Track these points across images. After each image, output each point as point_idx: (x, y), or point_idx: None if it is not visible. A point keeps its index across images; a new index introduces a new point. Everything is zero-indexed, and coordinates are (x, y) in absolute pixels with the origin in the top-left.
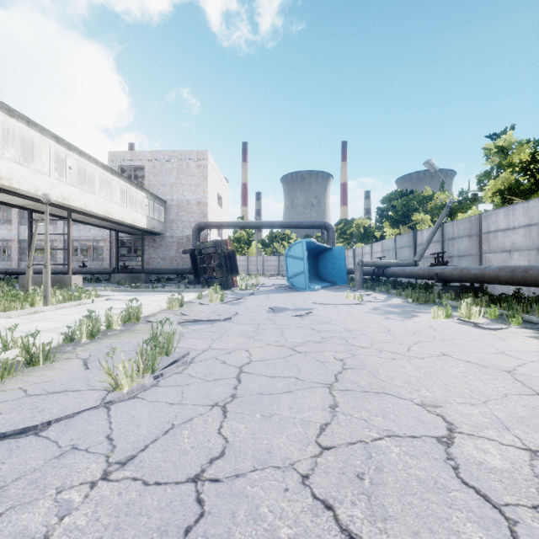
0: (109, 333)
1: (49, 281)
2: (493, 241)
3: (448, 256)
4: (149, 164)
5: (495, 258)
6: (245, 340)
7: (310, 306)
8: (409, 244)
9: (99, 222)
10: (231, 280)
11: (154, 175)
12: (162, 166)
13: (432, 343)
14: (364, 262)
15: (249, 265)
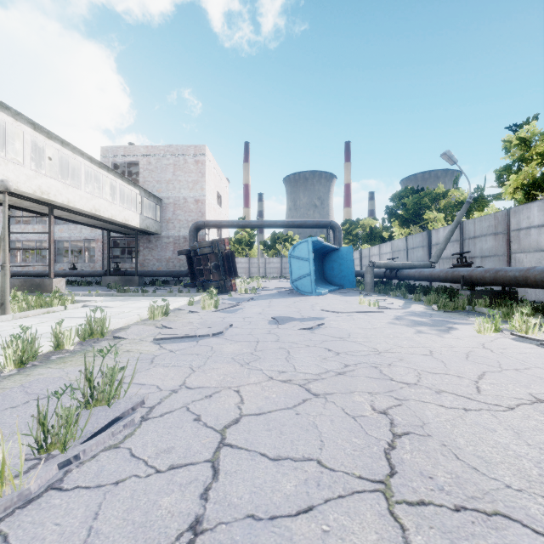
0: (53, 357)
1: (7, 285)
2: (524, 239)
3: (469, 257)
4: (144, 160)
5: (527, 259)
6: (237, 370)
7: (319, 315)
8: (423, 244)
9: (88, 221)
10: (229, 283)
11: (149, 171)
12: (157, 162)
13: (504, 375)
14: (375, 263)
15: (251, 267)
